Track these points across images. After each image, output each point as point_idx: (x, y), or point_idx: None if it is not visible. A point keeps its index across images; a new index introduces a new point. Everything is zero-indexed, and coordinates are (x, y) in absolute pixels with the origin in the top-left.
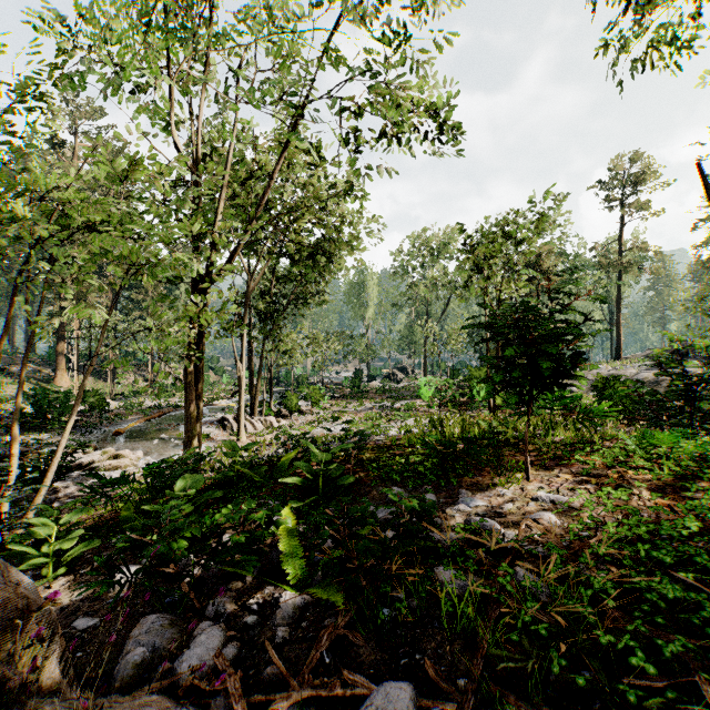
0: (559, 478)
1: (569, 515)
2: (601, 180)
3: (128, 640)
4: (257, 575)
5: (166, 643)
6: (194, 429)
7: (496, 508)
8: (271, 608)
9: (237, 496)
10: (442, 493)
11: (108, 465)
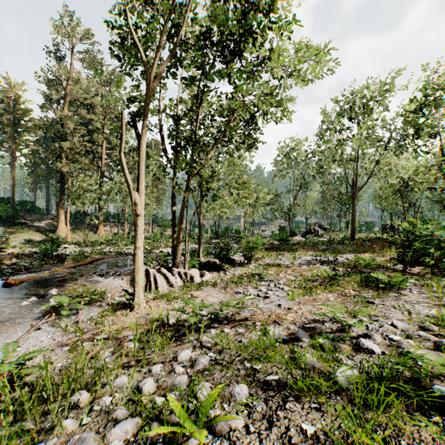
0: None
1: None
2: None
3: None
4: None
5: None
6: None
7: None
8: None
9: None
10: None
11: None
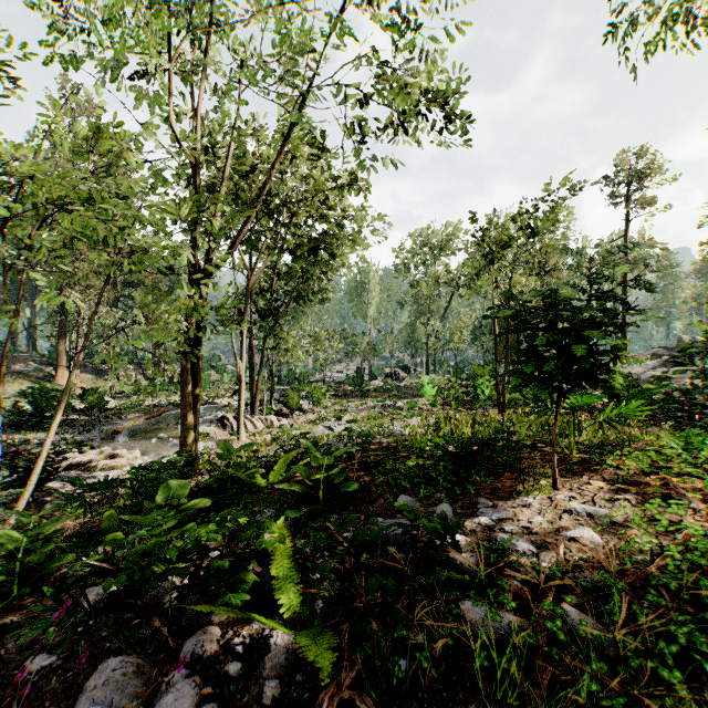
0: (592, 486)
1: (613, 532)
2: (607, 176)
3: (80, 694)
4: (246, 603)
5: (127, 700)
6: (190, 429)
7: (523, 522)
8: (259, 651)
9: (231, 502)
10: (457, 502)
11: (104, 465)
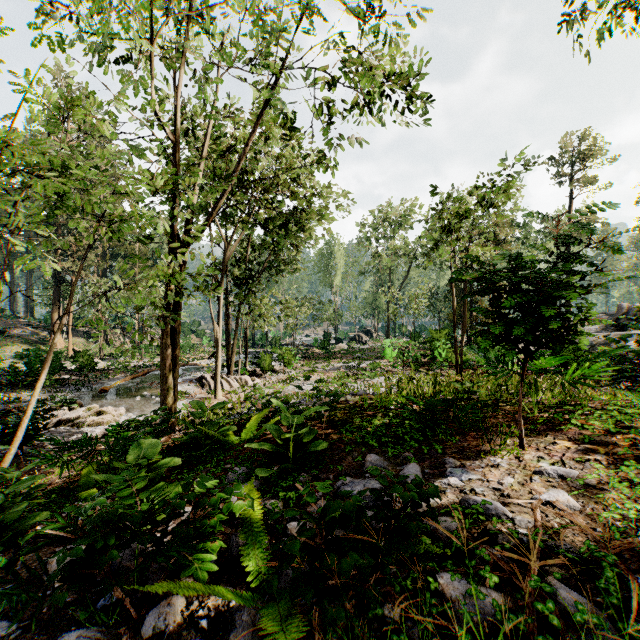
0: (558, 446)
1: (588, 495)
2: (552, 157)
3: None
4: None
5: None
6: (170, 388)
7: (493, 483)
8: (224, 625)
9: (204, 459)
10: (425, 461)
11: (91, 421)
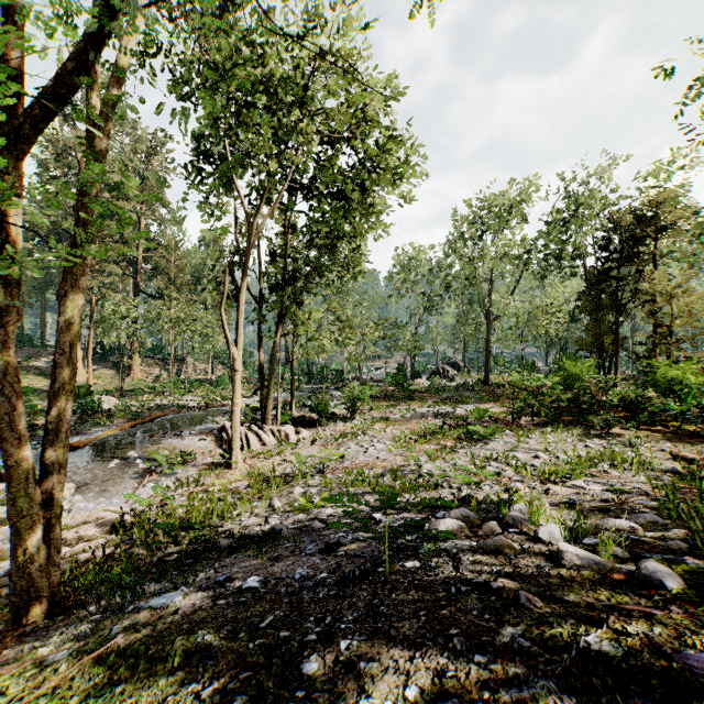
0: None
1: None
2: None
3: None
4: None
5: None
6: (25, 496)
7: None
8: None
9: None
10: None
11: None
